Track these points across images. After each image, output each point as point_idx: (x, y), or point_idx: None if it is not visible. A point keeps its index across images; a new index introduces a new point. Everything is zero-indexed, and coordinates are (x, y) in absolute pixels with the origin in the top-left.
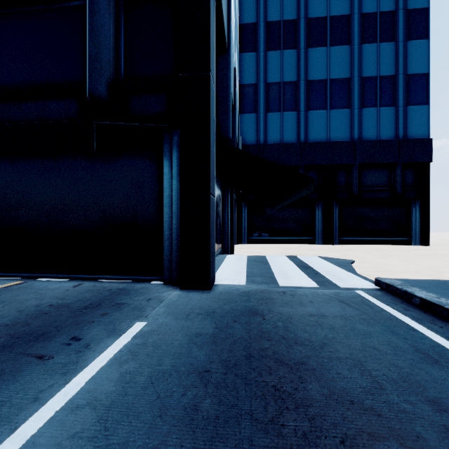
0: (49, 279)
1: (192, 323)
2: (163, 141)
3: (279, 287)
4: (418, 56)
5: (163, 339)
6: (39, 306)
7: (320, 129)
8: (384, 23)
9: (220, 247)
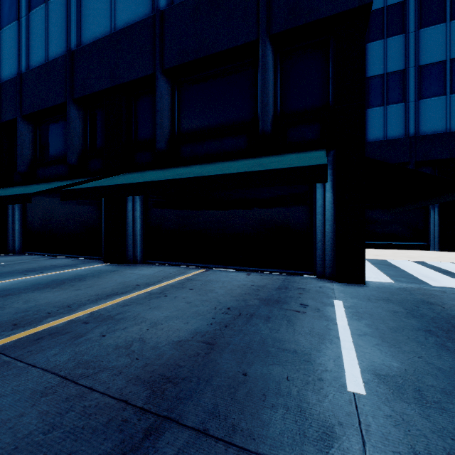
0: (221, 269)
1: (379, 304)
2: None
3: (433, 287)
4: None
5: (369, 311)
6: (246, 285)
7: (437, 119)
8: None
9: None
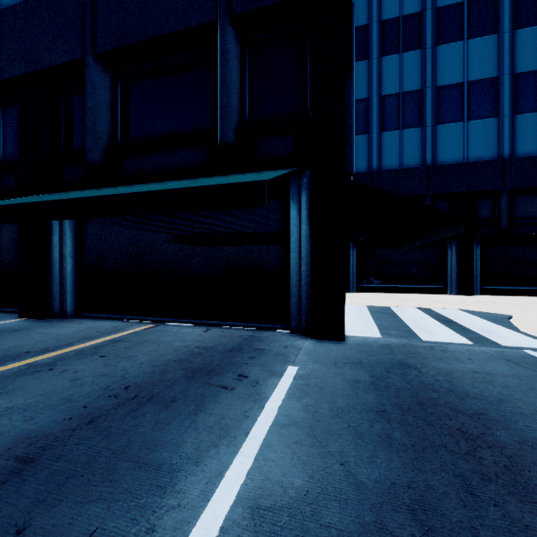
0: (176, 324)
1: (344, 370)
2: (290, 183)
3: (423, 342)
4: None
5: (323, 382)
6: (188, 347)
7: (454, 147)
8: None
9: None
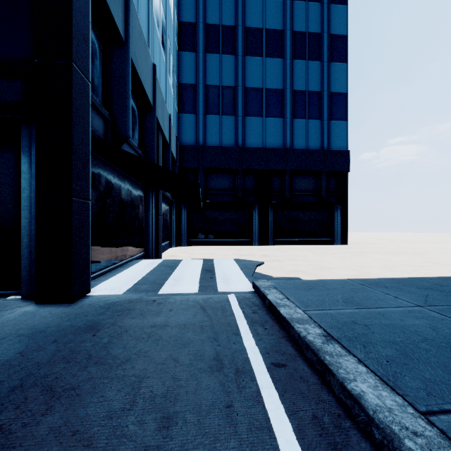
0: None
1: None
2: (21, 134)
3: (156, 295)
4: (339, 77)
5: None
6: None
7: (257, 135)
8: (311, 43)
9: (141, 251)
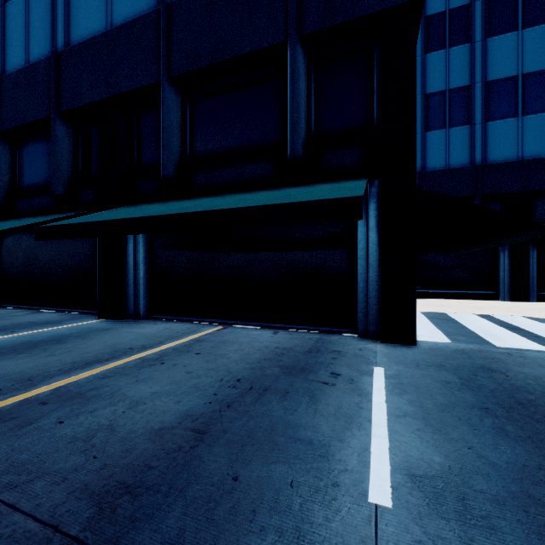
0: (243, 326)
1: (429, 372)
2: None
3: (497, 348)
4: None
5: (415, 382)
6: (269, 348)
7: (507, 144)
8: None
9: None
